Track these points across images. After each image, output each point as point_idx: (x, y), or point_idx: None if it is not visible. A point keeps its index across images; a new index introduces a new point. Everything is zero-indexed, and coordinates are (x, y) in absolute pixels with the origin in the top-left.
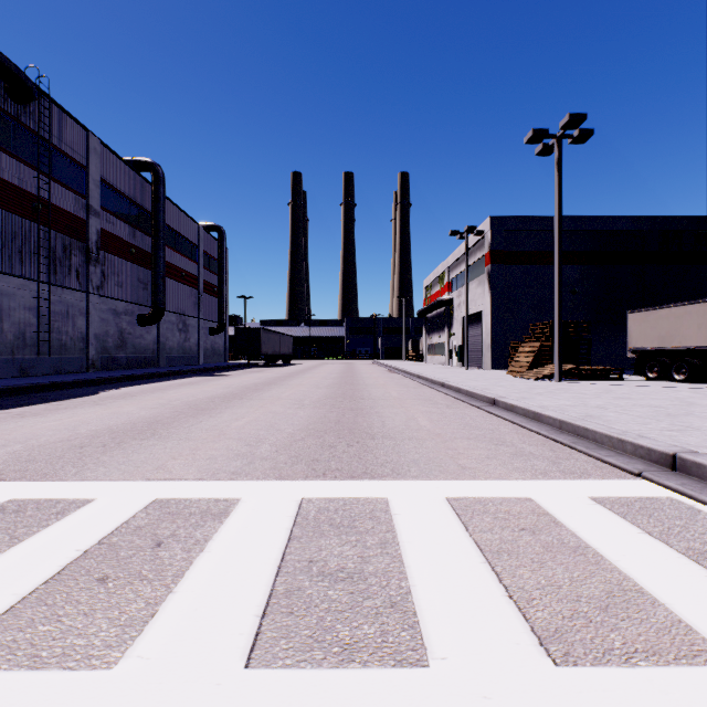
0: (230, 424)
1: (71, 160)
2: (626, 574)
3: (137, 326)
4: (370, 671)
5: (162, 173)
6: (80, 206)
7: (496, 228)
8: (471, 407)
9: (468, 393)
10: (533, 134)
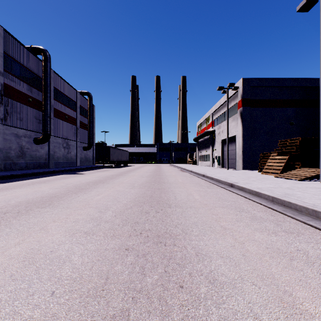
0: None
1: None
2: None
3: (33, 144)
4: None
5: (49, 55)
6: None
7: (245, 85)
8: (313, 229)
9: (277, 200)
10: None
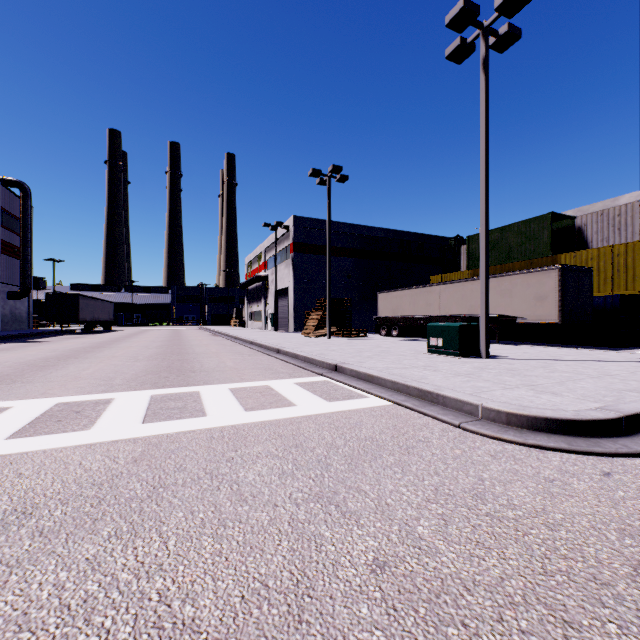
0: (80, 373)
1: None
2: (286, 397)
3: None
4: (187, 419)
5: None
6: None
7: (298, 225)
8: (265, 355)
9: (266, 347)
10: (312, 171)
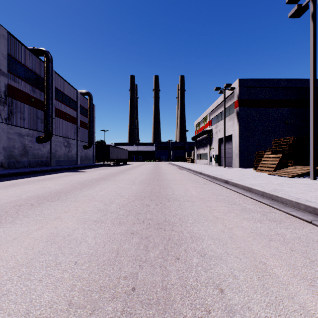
0: None
1: None
2: None
3: (36, 143)
4: None
5: (51, 56)
6: None
7: (242, 85)
8: (294, 218)
9: (266, 195)
10: None
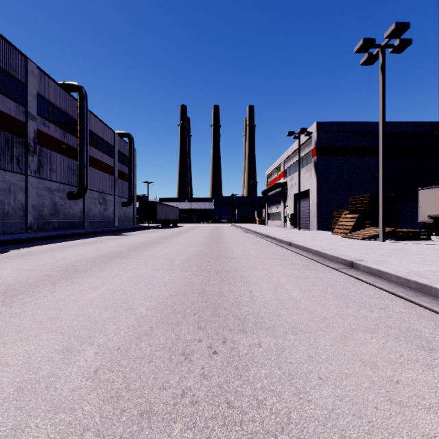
0: (80, 297)
1: (12, 78)
2: None
3: (67, 200)
4: None
5: (85, 93)
6: (20, 111)
7: (320, 130)
8: (328, 268)
9: (318, 253)
10: (362, 43)
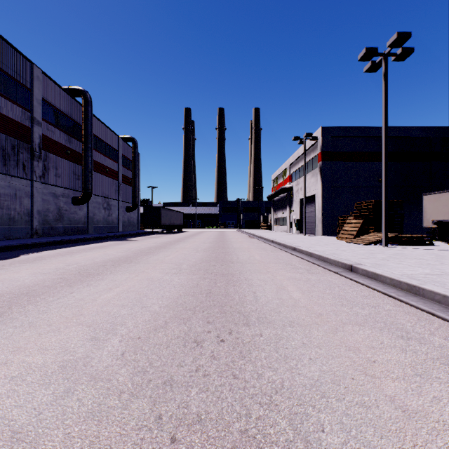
0: (98, 297)
1: (18, 83)
2: None
3: (72, 205)
4: None
5: (90, 98)
6: (25, 117)
7: (326, 135)
8: (329, 272)
9: (321, 258)
10: (365, 51)
